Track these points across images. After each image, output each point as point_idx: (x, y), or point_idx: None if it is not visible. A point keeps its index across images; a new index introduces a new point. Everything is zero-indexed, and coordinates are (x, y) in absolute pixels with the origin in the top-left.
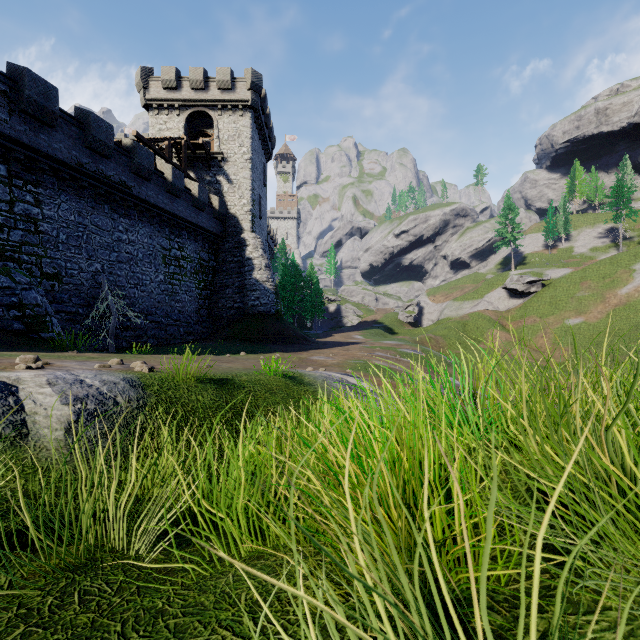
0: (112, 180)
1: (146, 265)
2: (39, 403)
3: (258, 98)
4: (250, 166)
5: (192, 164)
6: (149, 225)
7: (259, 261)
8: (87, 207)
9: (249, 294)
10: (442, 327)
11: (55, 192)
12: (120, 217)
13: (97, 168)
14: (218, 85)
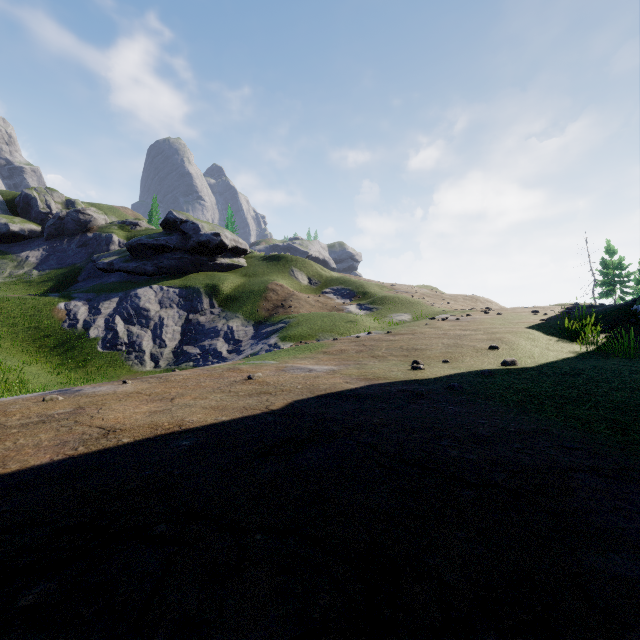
0: None
1: None
2: None
3: None
4: None
5: None
6: None
7: None
8: None
9: None
10: None
11: None
12: None
13: None
14: None
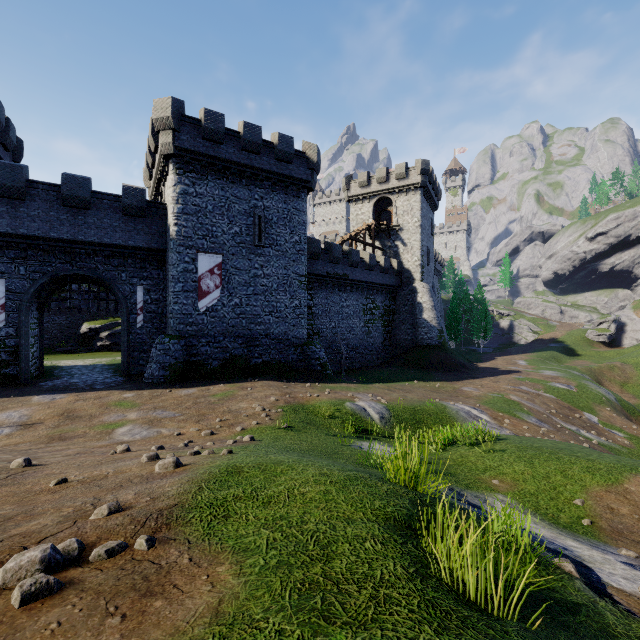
0: (340, 275)
1: (354, 318)
2: (372, 413)
3: (426, 178)
4: (420, 231)
5: (378, 236)
6: (356, 293)
7: (427, 304)
8: (329, 293)
9: (419, 330)
10: (638, 353)
11: (317, 290)
12: (342, 293)
13: (334, 271)
14: (396, 177)
